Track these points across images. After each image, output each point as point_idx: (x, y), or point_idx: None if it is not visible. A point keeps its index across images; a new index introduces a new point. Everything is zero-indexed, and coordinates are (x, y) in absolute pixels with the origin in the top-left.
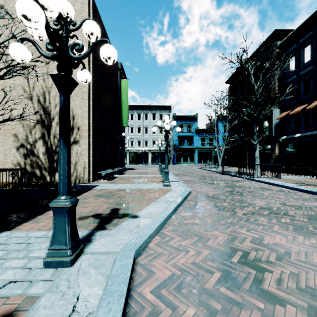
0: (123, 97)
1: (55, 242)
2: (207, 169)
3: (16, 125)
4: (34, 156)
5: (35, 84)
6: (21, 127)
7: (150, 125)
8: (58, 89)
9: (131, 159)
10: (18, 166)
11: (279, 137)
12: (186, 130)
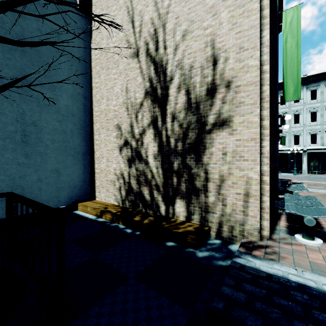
0: (286, 45)
1: None
2: None
3: (119, 109)
4: (141, 162)
5: (143, 24)
6: (124, 111)
7: (305, 109)
8: None
9: None
10: (121, 179)
11: None
12: None
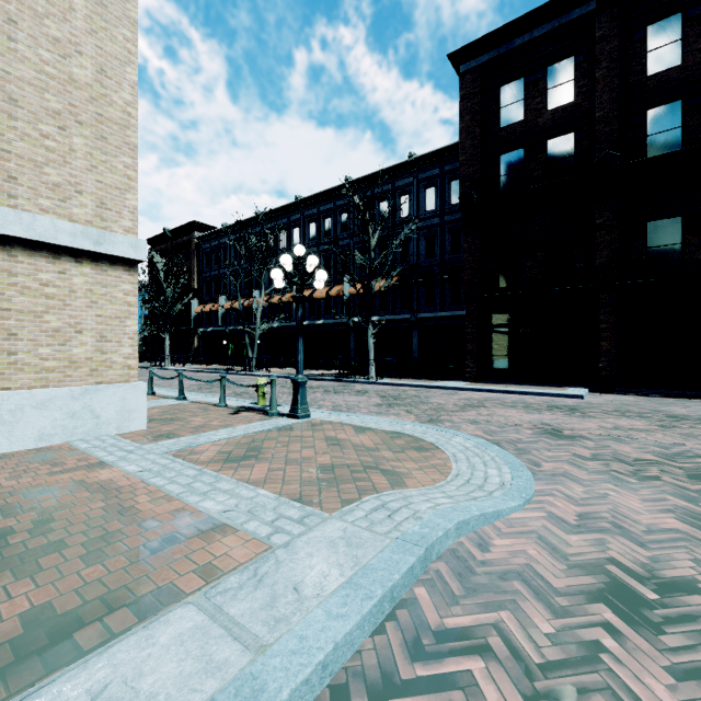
0: None
1: None
2: None
3: None
4: None
5: None
6: None
7: None
8: None
9: None
10: None
11: (198, 330)
12: None
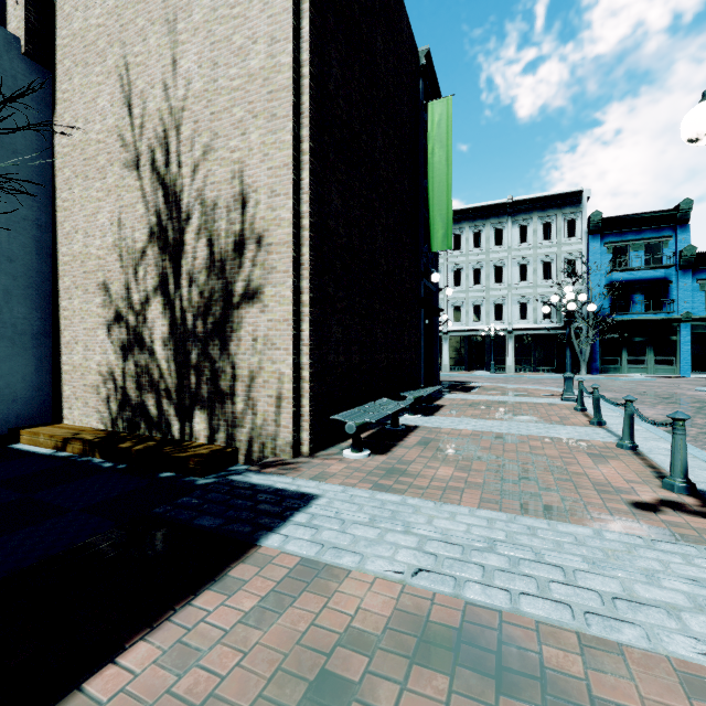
0: (433, 159)
1: None
2: None
3: (107, 256)
4: (144, 352)
5: (146, 115)
6: (115, 260)
7: (510, 258)
8: None
9: (453, 357)
10: (110, 382)
11: None
12: (642, 262)
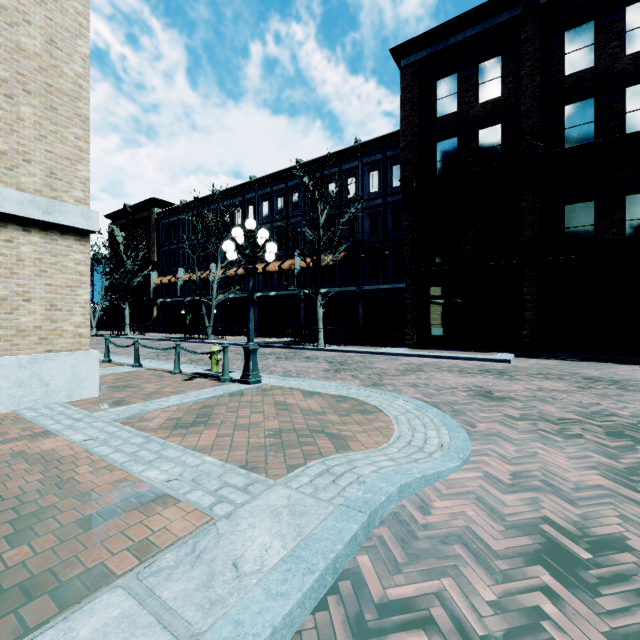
0: None
1: None
2: None
3: None
4: None
5: None
6: None
7: None
8: None
9: None
10: None
11: (157, 300)
12: None
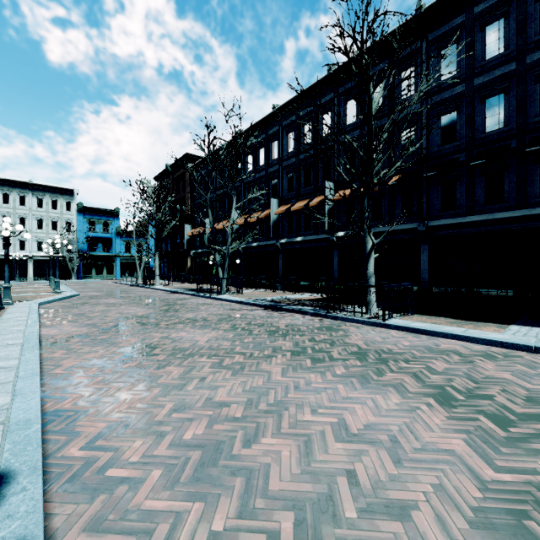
0: None
1: (5, 298)
2: (122, 283)
3: None
4: None
5: None
6: None
7: (31, 215)
8: (5, 247)
9: None
10: None
11: (191, 251)
12: (102, 229)
